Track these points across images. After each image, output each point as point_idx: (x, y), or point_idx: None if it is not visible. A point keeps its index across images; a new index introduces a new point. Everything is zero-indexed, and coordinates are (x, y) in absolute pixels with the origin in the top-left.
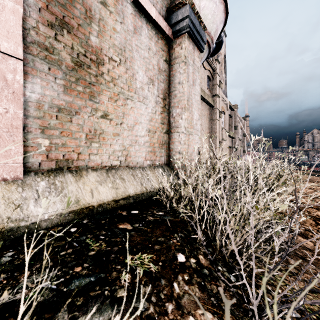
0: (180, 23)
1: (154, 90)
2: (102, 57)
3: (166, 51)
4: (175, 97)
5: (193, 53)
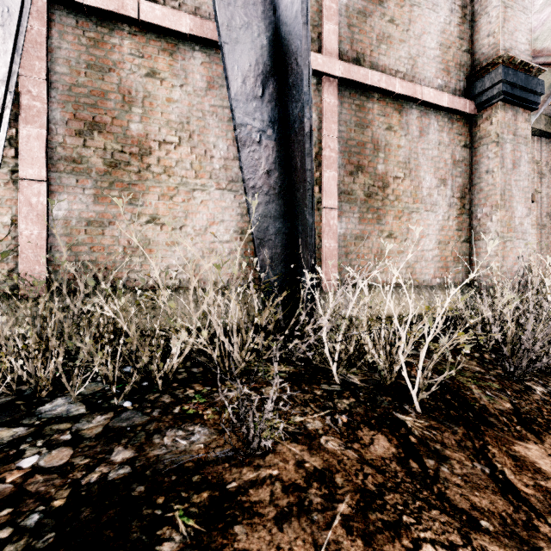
0: (488, 91)
1: (446, 191)
2: (387, 180)
3: (465, 133)
4: (480, 191)
5: (514, 121)
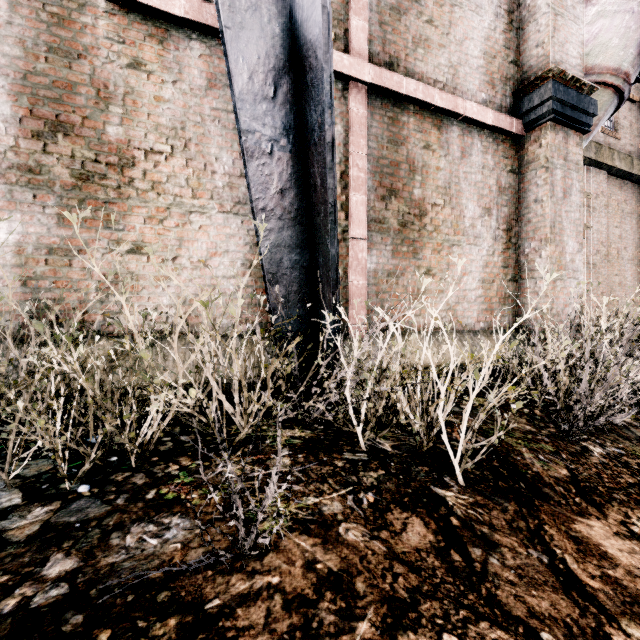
0: (537, 109)
1: (491, 222)
2: (424, 207)
3: (511, 156)
4: (528, 223)
5: (565, 144)
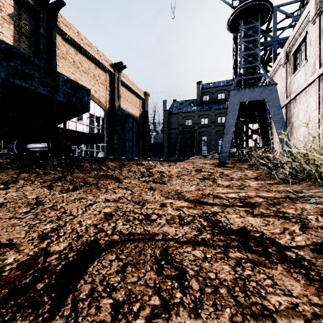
0: None
1: None
2: None
3: None
4: None
5: None
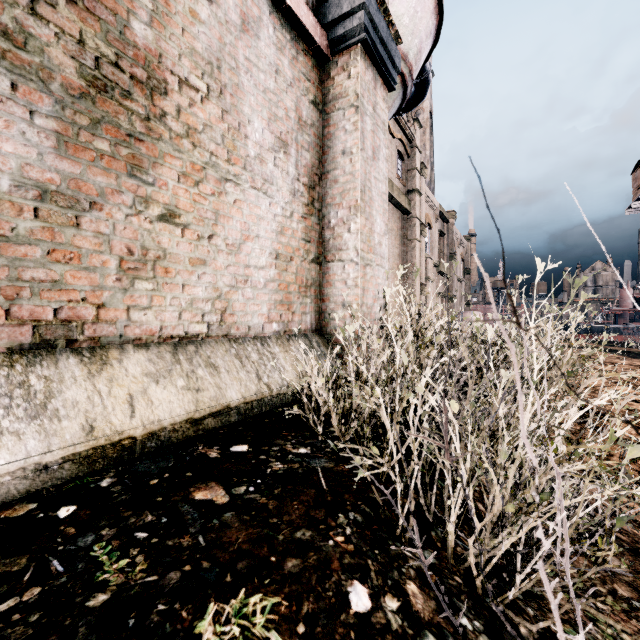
0: (346, 20)
1: (288, 166)
2: (162, 76)
3: (315, 83)
4: (334, 183)
5: (374, 89)
